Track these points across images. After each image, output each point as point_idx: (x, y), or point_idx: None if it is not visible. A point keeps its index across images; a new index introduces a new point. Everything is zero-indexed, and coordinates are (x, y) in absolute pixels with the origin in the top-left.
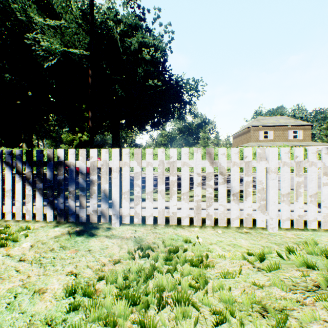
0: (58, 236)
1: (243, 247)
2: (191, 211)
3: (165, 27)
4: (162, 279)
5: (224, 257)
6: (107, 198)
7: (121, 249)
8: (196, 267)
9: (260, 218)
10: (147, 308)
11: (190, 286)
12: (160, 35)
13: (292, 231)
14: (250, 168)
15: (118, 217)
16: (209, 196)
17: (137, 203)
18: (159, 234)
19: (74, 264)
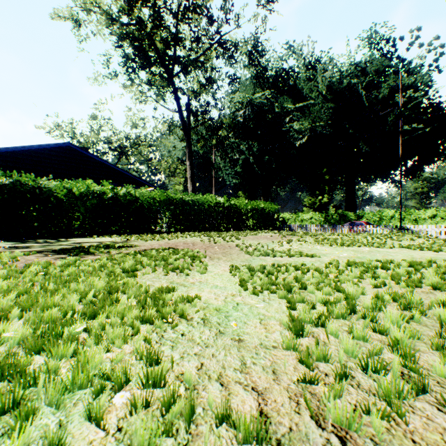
0: None
1: None
2: None
3: (428, 45)
4: None
5: None
6: None
7: None
8: None
9: None
10: None
11: None
12: (420, 65)
13: None
14: None
15: None
16: None
17: None
18: None
19: None
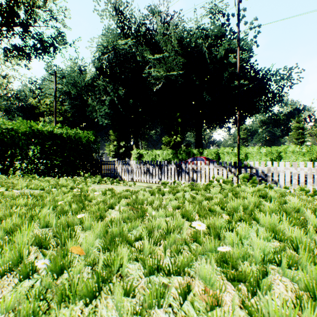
0: None
1: None
2: None
3: (250, 24)
4: None
5: None
6: (276, 184)
7: None
8: None
9: None
10: None
11: None
12: (245, 35)
13: None
14: None
15: None
16: None
17: (294, 187)
18: None
19: None
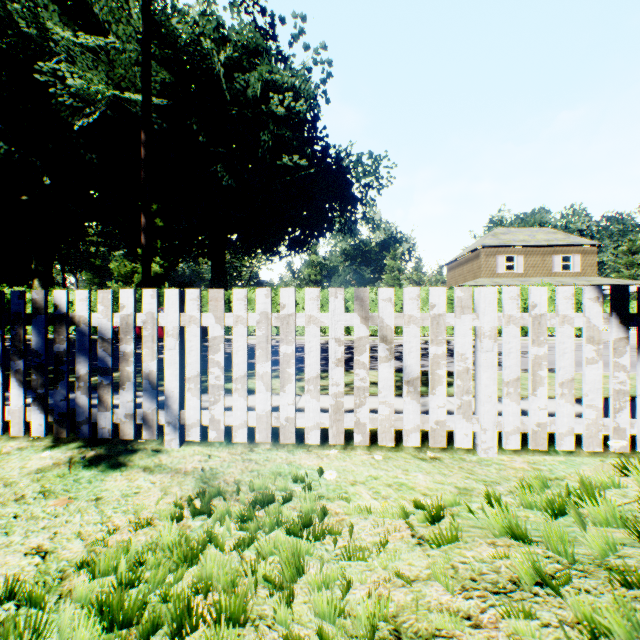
0: (45, 469)
1: (417, 491)
2: (324, 417)
3: (316, 52)
4: (212, 564)
5: (369, 513)
6: (155, 390)
7: (164, 496)
8: (294, 536)
9: (461, 430)
10: (150, 634)
11: (266, 579)
12: (304, 68)
13: (526, 456)
14: (441, 328)
15: (177, 427)
16: (361, 384)
17: (214, 399)
18: (254, 463)
19: (53, 529)
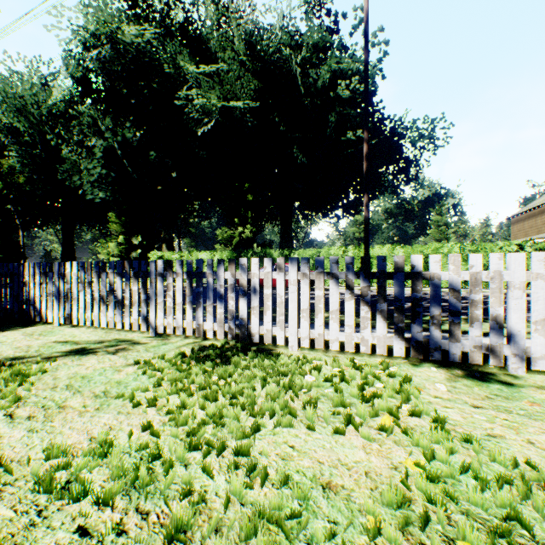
0: (452, 379)
1: None
2: None
3: (373, 36)
4: None
5: None
6: (501, 329)
7: None
8: None
9: None
10: None
11: None
12: None
13: None
14: None
15: (523, 359)
16: None
17: None
18: None
19: None
